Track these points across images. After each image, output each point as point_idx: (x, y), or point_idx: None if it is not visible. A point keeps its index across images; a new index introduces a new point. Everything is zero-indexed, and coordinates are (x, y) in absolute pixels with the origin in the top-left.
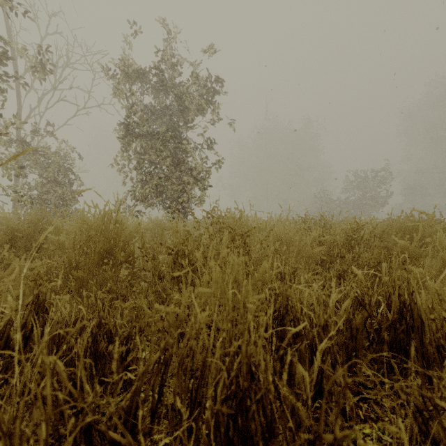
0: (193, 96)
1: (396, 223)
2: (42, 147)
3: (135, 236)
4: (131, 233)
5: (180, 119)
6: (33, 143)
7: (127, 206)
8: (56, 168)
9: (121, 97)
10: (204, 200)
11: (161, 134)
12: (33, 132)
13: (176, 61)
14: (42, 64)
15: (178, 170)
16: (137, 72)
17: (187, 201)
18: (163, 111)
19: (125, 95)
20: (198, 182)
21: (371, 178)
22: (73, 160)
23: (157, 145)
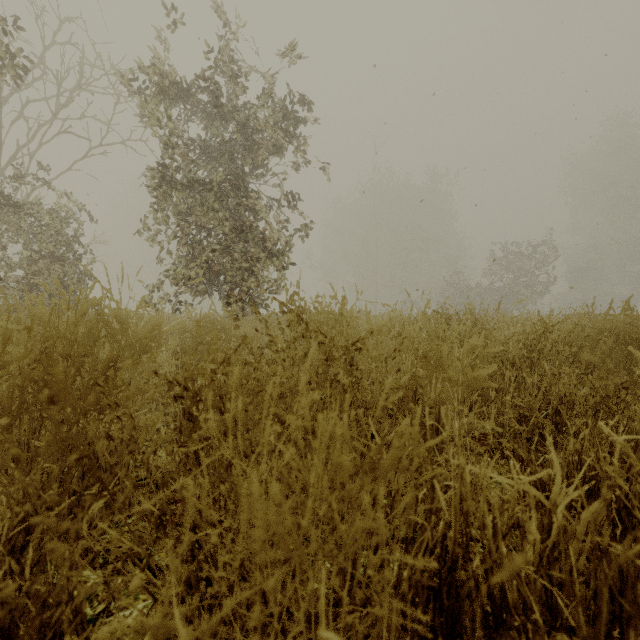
0: (265, 125)
1: (600, 321)
2: (31, 202)
3: (150, 346)
4: (144, 340)
5: (247, 162)
6: (21, 198)
7: (164, 295)
8: (54, 236)
9: (152, 124)
10: (283, 286)
11: (216, 184)
12: (16, 179)
13: (239, 70)
14: (26, 70)
15: (242, 239)
16: (179, 86)
17: (257, 286)
18: (220, 149)
19: (159, 120)
20: (273, 258)
21: (525, 255)
22: (82, 224)
23: (209, 199)
